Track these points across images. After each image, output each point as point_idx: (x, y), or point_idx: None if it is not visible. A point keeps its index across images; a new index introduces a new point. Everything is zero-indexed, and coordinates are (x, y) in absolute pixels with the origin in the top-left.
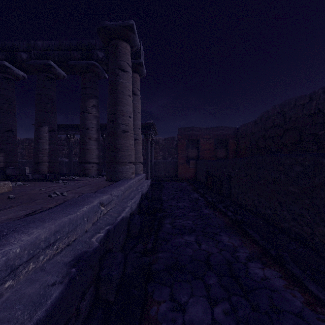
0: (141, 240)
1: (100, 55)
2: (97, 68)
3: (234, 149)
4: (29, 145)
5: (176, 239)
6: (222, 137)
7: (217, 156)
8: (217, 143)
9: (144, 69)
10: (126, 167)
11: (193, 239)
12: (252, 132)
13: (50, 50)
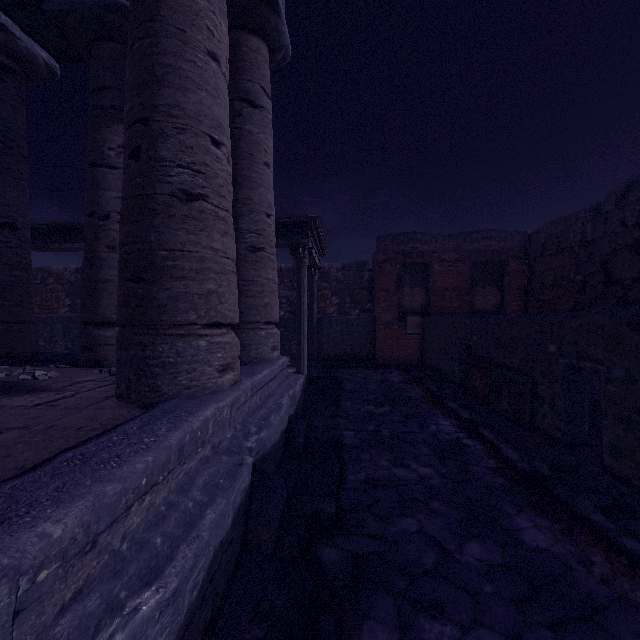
0: None
1: None
2: None
3: (523, 287)
4: (44, 284)
5: None
6: (489, 257)
7: (475, 304)
8: (475, 274)
9: (285, 26)
10: (194, 346)
11: None
12: (584, 238)
13: None
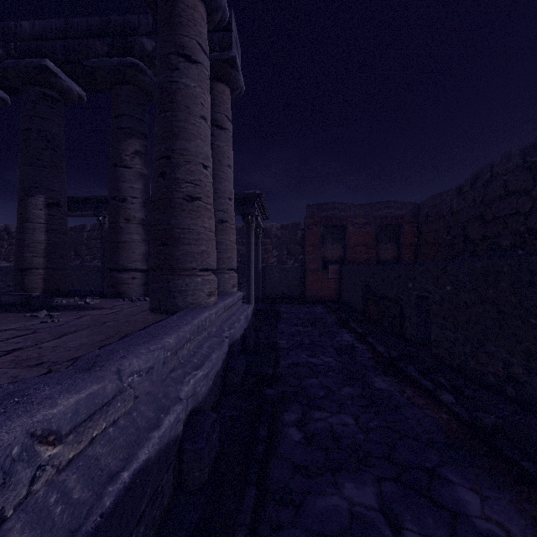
0: (215, 508)
1: (148, 45)
2: (143, 75)
3: (413, 244)
4: None
5: (320, 496)
6: (389, 221)
7: (379, 256)
8: (379, 234)
9: (241, 75)
10: (195, 281)
11: (373, 501)
12: (452, 209)
13: (47, 37)
